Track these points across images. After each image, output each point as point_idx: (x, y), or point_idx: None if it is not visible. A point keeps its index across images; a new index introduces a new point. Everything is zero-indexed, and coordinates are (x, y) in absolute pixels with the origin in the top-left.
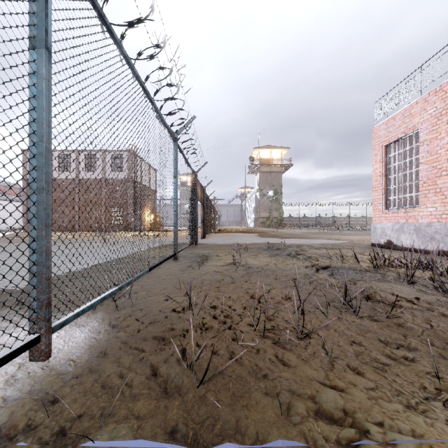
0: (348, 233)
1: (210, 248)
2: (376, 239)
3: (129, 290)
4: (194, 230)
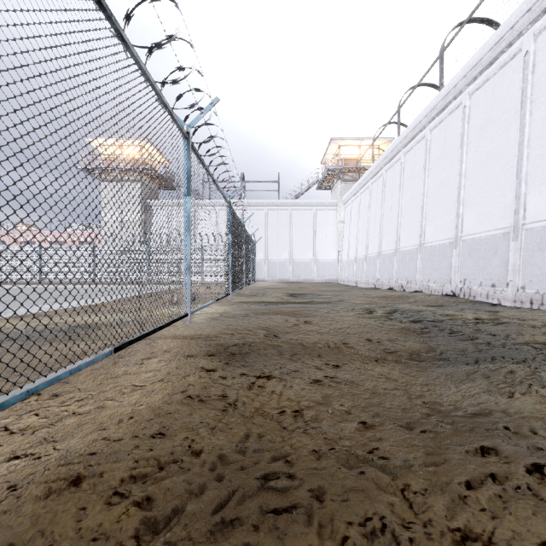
0: None
1: None
2: None
3: None
4: None
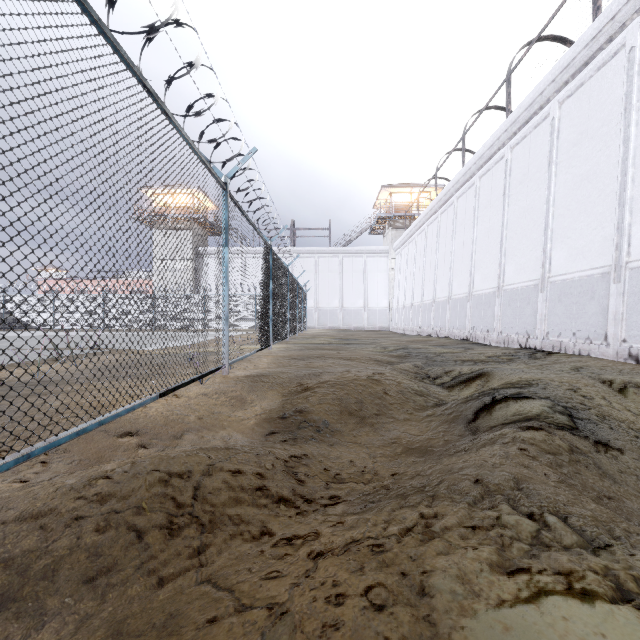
0: None
1: None
2: None
3: None
4: None
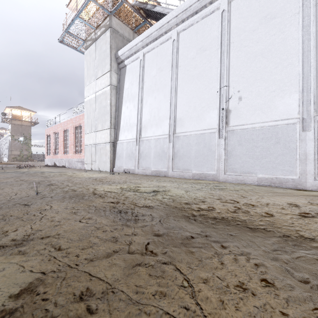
0: None
1: None
2: (46, 163)
3: None
4: None
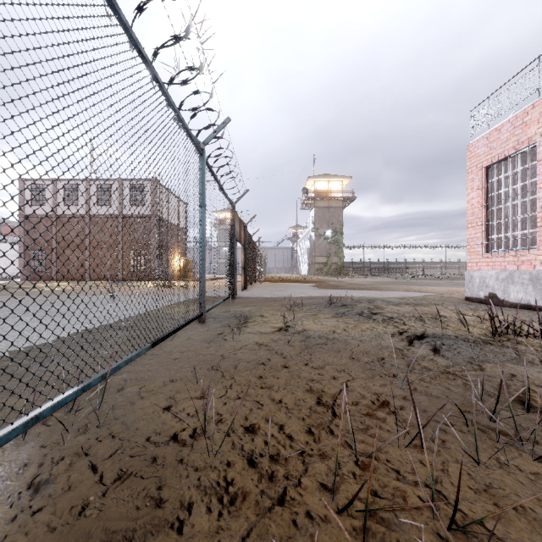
0: (427, 283)
1: (252, 303)
2: (473, 291)
3: (110, 385)
4: (231, 280)
